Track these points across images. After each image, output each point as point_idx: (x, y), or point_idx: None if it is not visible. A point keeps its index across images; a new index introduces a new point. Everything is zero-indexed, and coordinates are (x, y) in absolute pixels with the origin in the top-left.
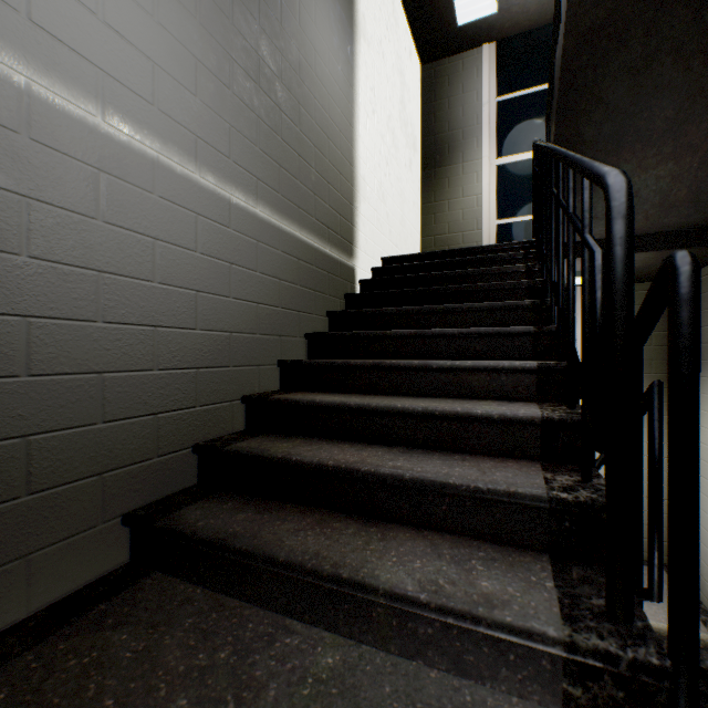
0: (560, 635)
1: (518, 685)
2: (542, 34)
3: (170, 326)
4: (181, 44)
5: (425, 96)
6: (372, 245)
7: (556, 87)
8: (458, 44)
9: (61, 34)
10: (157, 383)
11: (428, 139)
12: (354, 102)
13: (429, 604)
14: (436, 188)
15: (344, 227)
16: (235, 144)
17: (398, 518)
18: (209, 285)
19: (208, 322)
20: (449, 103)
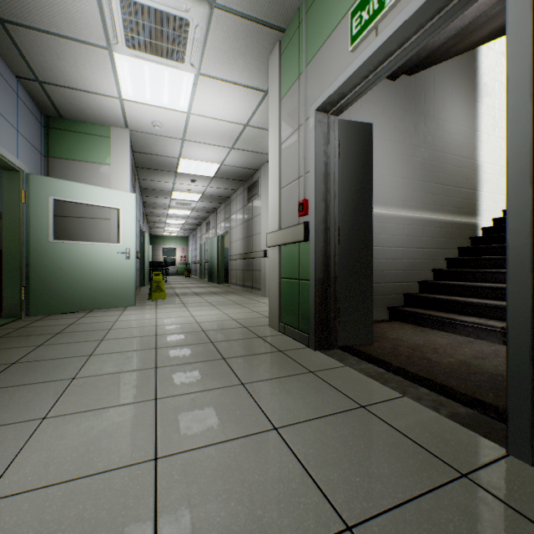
0: (500, 326)
1: (492, 340)
2: None
3: (397, 259)
4: (399, 178)
5: None
6: (492, 205)
7: None
8: None
9: (376, 196)
10: (394, 274)
11: None
12: (477, 136)
13: (469, 322)
14: None
15: (469, 204)
16: (415, 197)
17: (471, 314)
18: (407, 245)
19: (406, 257)
20: None
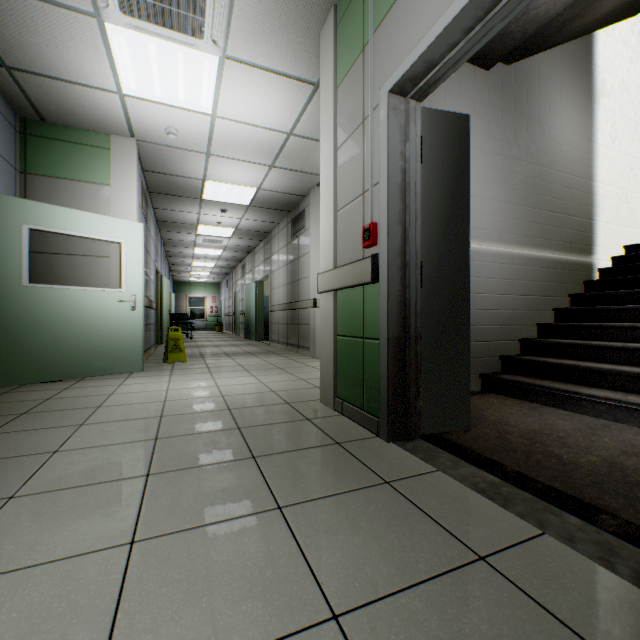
0: None
1: (636, 423)
2: None
3: (491, 309)
4: (495, 200)
5: None
6: (611, 239)
7: None
8: None
9: None
10: (487, 330)
11: None
12: (592, 149)
13: (602, 397)
14: None
15: (583, 237)
16: (514, 226)
17: (600, 386)
18: (504, 291)
19: (504, 307)
20: None
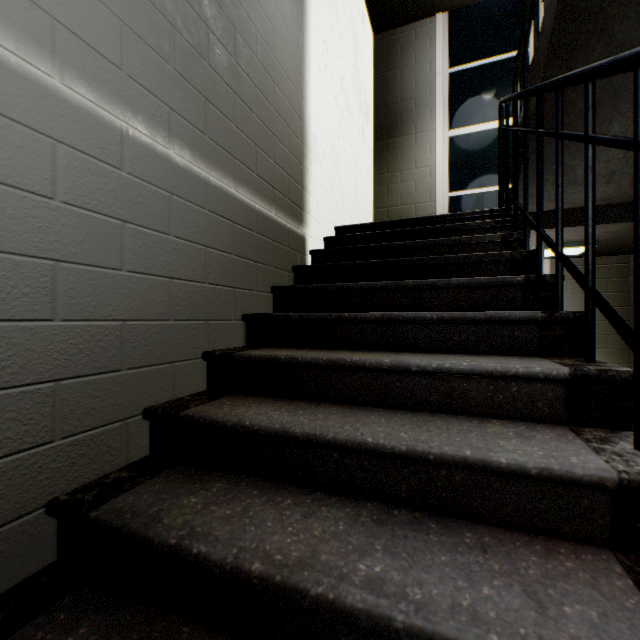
0: None
1: None
2: (495, 5)
3: None
4: None
5: (377, 66)
6: (324, 212)
7: (550, 16)
8: (411, 13)
9: None
10: None
11: (381, 110)
12: (304, 49)
13: None
14: (388, 159)
15: (293, 189)
16: (131, 51)
17: None
18: (81, 252)
19: (79, 307)
20: (402, 73)
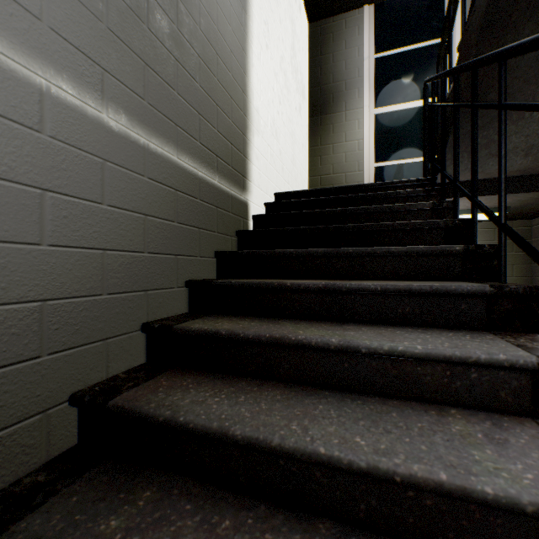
0: None
1: None
2: None
3: None
4: None
5: (312, 51)
6: (265, 179)
7: None
8: (342, 4)
9: None
10: None
11: (315, 89)
12: (247, 27)
13: None
14: (322, 133)
15: (236, 157)
16: (53, 1)
17: None
18: None
19: None
20: (334, 57)
